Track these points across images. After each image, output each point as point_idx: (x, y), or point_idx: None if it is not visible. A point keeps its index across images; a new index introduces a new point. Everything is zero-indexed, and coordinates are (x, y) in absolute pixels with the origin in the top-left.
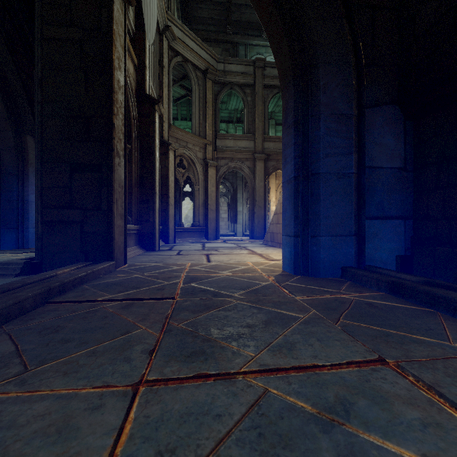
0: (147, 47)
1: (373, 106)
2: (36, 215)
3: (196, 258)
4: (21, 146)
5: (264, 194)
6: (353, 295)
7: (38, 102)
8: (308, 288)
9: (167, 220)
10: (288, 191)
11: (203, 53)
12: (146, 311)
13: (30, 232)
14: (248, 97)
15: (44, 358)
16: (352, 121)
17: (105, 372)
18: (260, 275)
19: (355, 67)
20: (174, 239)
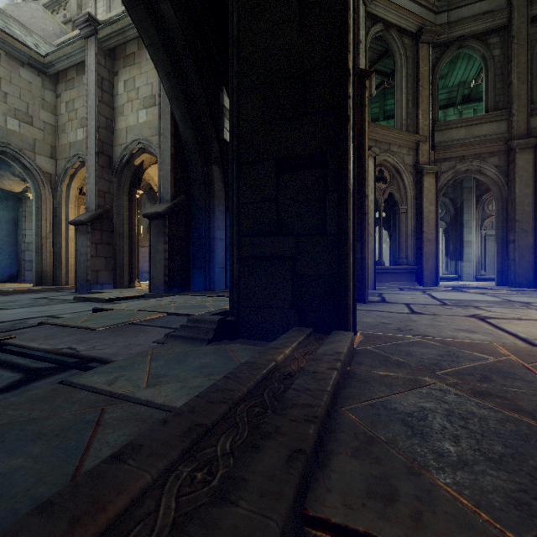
0: None
1: None
2: (231, 248)
3: (469, 325)
4: (208, 177)
5: (534, 208)
6: None
7: (234, 73)
8: None
9: None
10: None
11: (414, 8)
12: None
13: (215, 272)
14: (495, 50)
15: None
16: None
17: None
18: None
19: None
20: (374, 284)
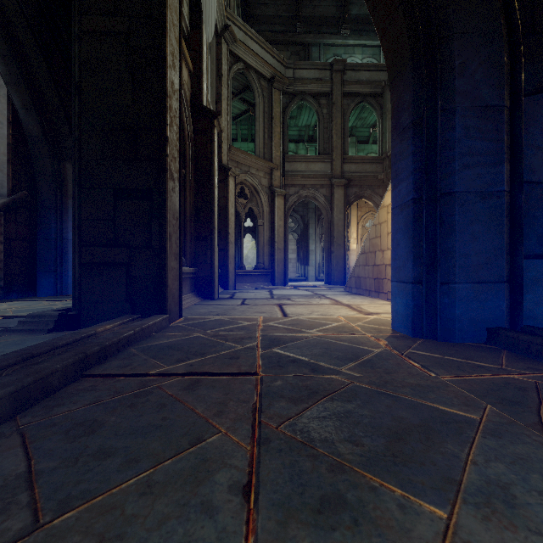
0: (204, 49)
1: (534, 92)
2: (73, 255)
3: (267, 309)
4: (60, 174)
5: (344, 229)
6: (530, 376)
7: (76, 113)
8: (448, 360)
9: (226, 261)
10: (401, 219)
11: (269, 58)
12: (221, 397)
13: (69, 276)
14: (324, 109)
15: (68, 493)
16: (503, 116)
17: (171, 542)
18: (363, 336)
19: (506, 37)
20: (234, 285)
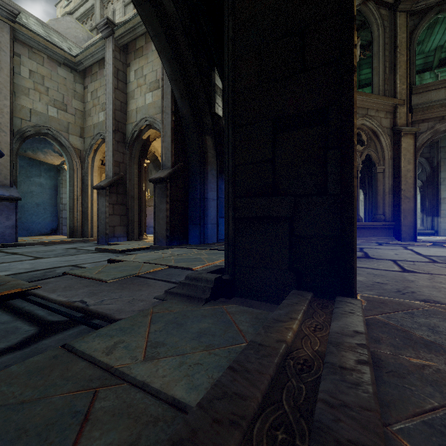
0: None
1: None
2: (226, 208)
3: None
4: (202, 146)
5: None
6: None
7: (229, 39)
8: None
9: None
10: None
11: None
12: None
13: (208, 228)
14: None
15: None
16: None
17: None
18: None
19: None
20: None
